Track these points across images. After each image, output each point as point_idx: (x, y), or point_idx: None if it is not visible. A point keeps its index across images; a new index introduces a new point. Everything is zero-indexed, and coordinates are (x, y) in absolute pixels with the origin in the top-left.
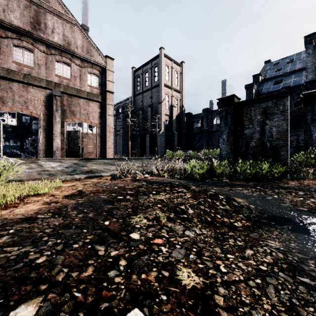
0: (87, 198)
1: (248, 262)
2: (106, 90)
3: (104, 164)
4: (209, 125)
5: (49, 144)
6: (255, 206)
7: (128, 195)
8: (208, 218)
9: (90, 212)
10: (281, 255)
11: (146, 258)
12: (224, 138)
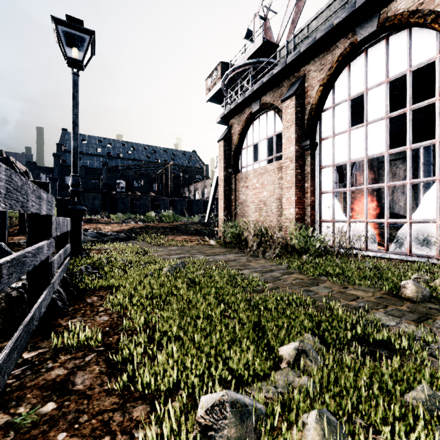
0: None
1: None
2: None
3: None
4: None
5: None
6: None
7: None
8: None
9: None
10: None
11: None
12: None
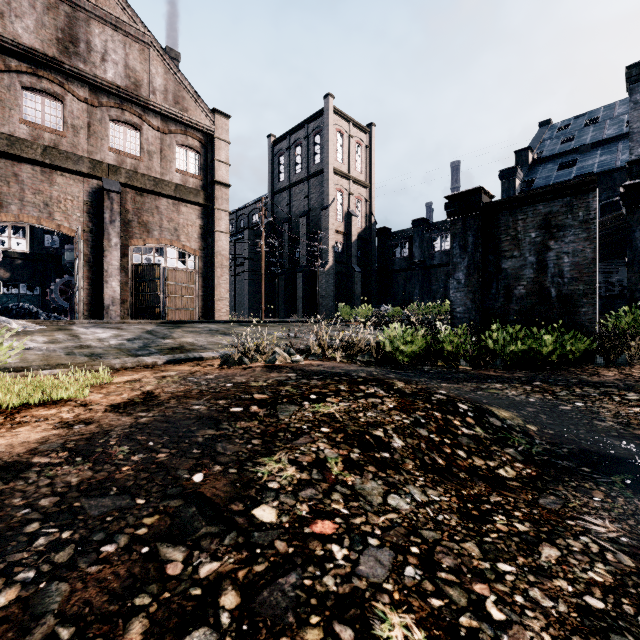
0: (160, 411)
1: (553, 587)
2: (215, 180)
3: (210, 332)
4: (425, 252)
5: (96, 291)
6: (537, 426)
7: (254, 404)
8: (439, 459)
9: (162, 447)
10: (627, 559)
11: (292, 584)
12: (460, 280)
